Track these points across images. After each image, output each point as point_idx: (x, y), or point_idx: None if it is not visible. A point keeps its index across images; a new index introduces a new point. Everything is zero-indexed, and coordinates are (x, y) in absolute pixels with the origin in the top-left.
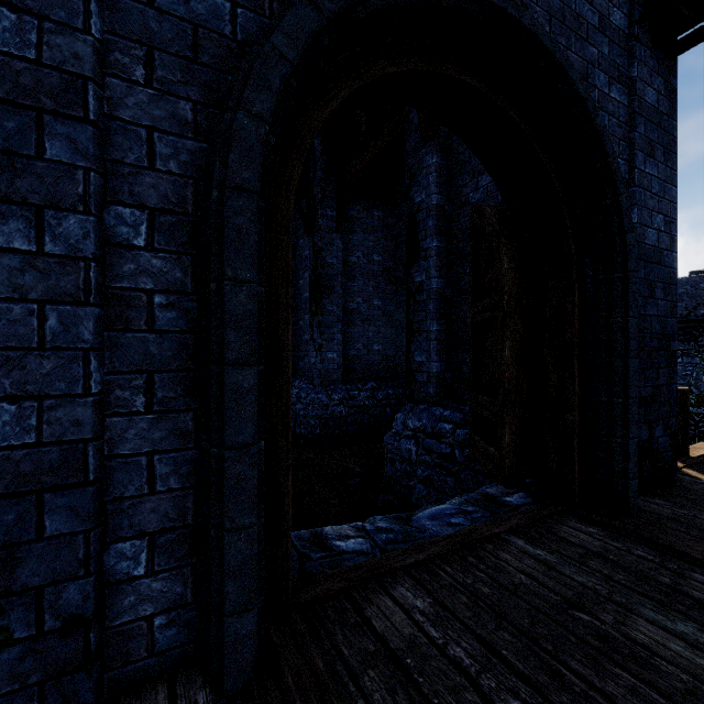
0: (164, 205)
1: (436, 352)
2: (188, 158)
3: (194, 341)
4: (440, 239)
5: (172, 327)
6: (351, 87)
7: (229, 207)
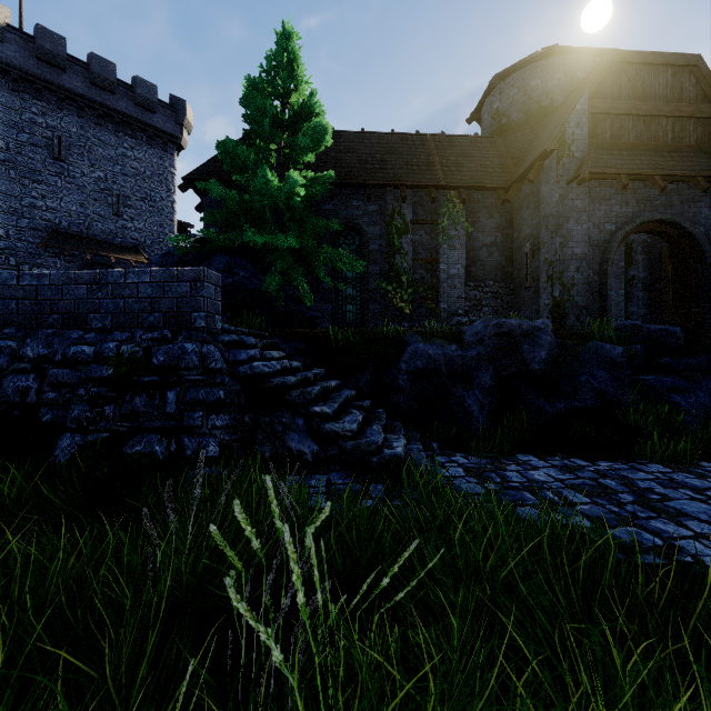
0: (594, 269)
1: (642, 305)
2: (597, 262)
3: (598, 289)
4: (644, 255)
5: (595, 287)
6: (623, 240)
7: (608, 269)
